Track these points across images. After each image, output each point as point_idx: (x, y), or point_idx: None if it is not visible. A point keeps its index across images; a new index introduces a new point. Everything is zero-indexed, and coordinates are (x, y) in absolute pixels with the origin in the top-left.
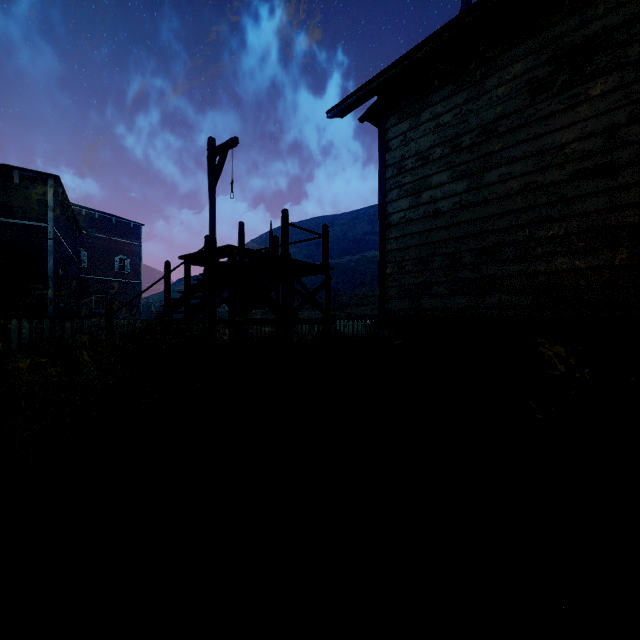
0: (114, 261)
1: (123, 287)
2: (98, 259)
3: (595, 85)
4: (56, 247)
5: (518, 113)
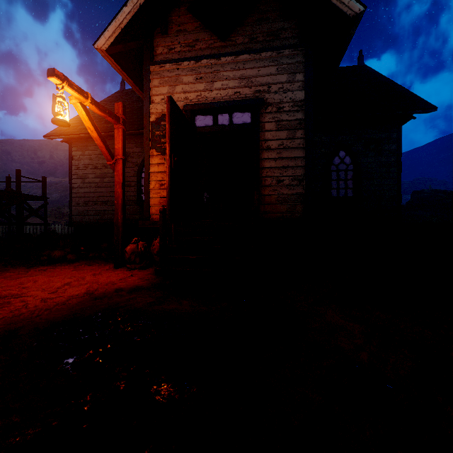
0: None
1: None
2: None
3: (128, 164)
4: None
5: None
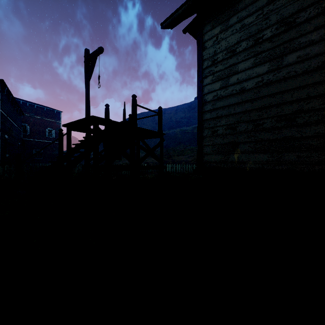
0: (45, 131)
1: (50, 145)
2: (36, 130)
3: None
4: (3, 122)
5: (315, 5)
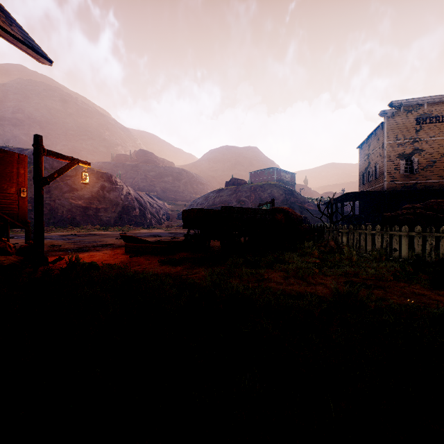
0: None
1: None
2: None
3: None
4: None
5: None
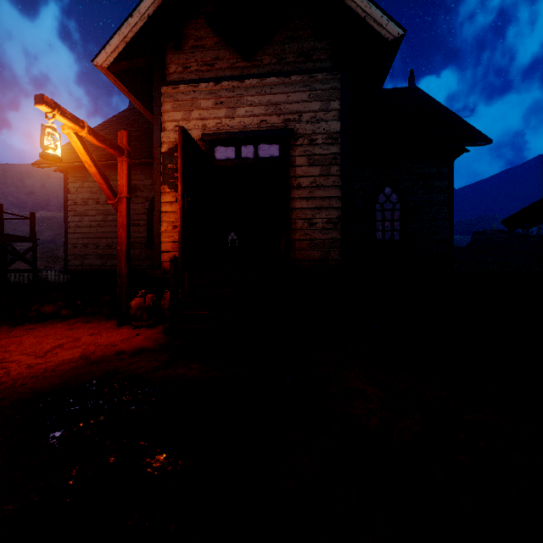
0: None
1: None
2: None
3: (137, 200)
4: None
5: None
